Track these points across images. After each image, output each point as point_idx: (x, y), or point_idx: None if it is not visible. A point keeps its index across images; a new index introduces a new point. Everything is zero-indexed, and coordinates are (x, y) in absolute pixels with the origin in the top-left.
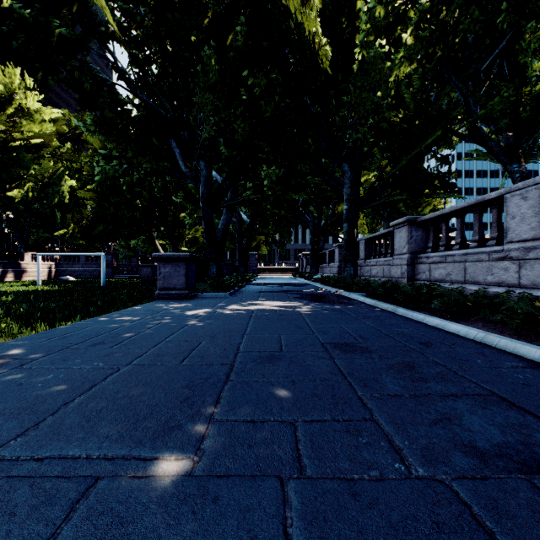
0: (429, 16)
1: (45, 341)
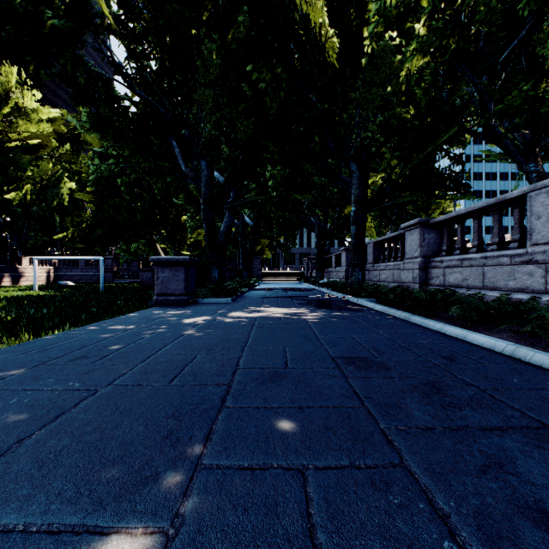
0: (444, 4)
1: (20, 354)
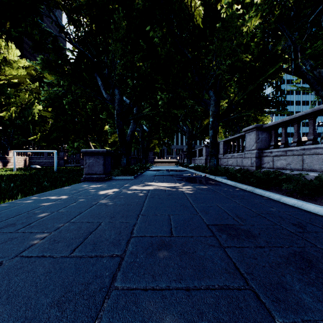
0: None
1: None
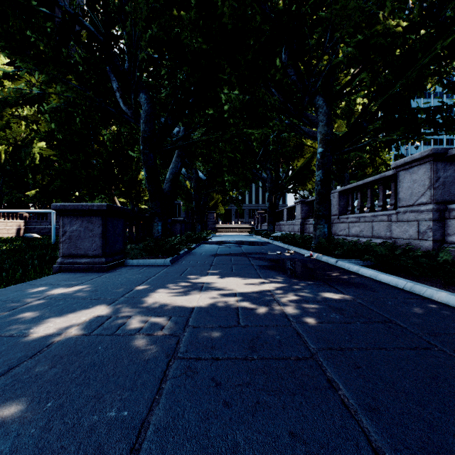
0: None
1: None
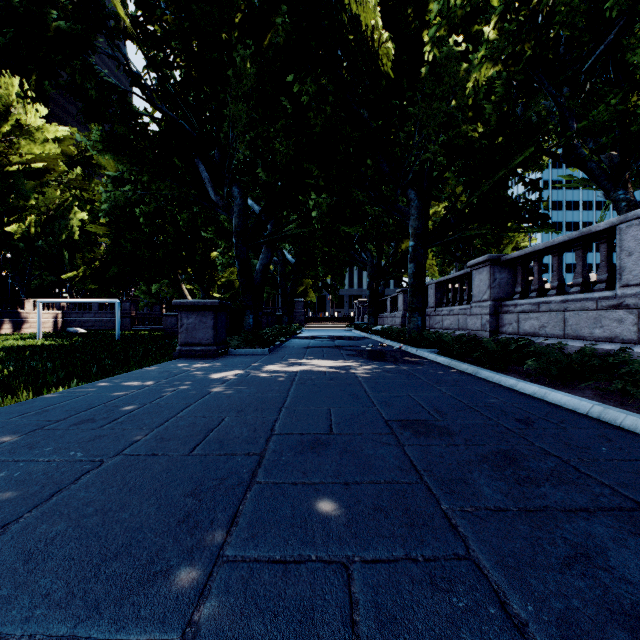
0: (518, 3)
1: (15, 417)
